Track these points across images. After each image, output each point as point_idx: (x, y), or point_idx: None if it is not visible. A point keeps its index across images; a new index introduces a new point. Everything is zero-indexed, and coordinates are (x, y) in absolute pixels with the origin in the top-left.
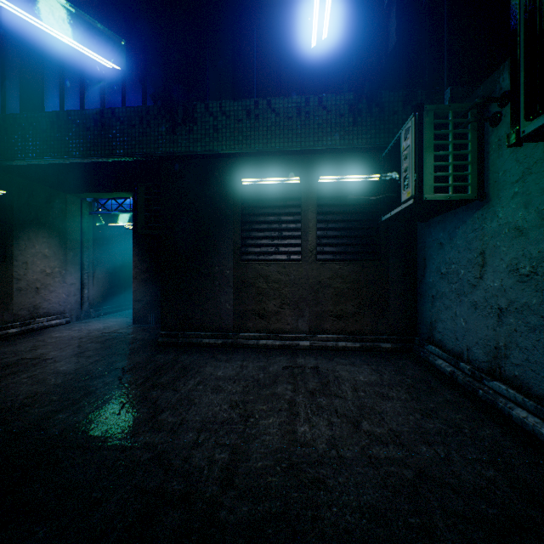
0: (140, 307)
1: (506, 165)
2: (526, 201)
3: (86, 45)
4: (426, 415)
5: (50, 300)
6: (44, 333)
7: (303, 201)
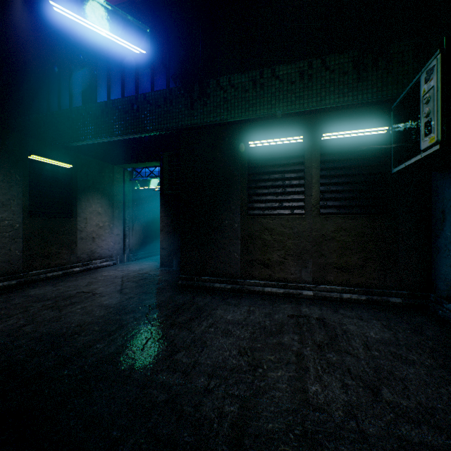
0: (166, 253)
1: None
2: None
3: (119, 36)
4: None
5: (102, 247)
6: (97, 272)
7: (306, 158)
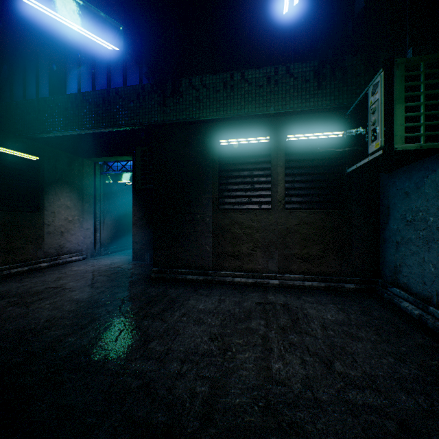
0: (138, 247)
1: None
2: None
3: (92, 31)
4: (399, 359)
5: (71, 241)
6: (66, 267)
7: (273, 157)
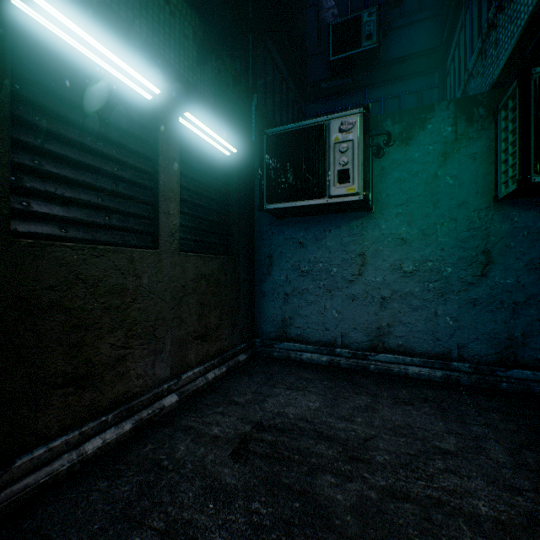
0: None
1: (390, 190)
2: (410, 221)
3: None
4: (406, 403)
5: None
6: None
7: (163, 139)
